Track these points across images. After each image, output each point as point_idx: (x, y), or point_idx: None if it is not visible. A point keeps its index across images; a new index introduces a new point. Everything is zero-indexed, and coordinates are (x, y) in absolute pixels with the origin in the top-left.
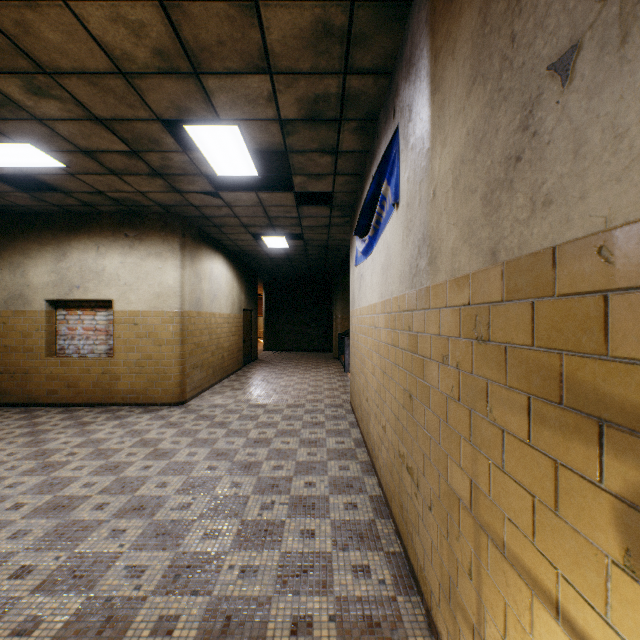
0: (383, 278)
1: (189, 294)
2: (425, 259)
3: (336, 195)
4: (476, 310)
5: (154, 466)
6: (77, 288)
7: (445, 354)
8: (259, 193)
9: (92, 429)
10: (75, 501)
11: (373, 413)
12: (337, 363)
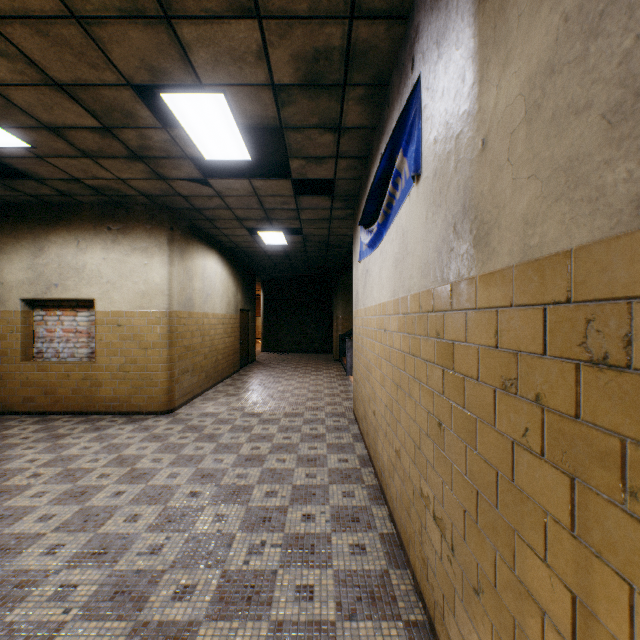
0: (396, 272)
1: (178, 293)
2: (467, 239)
3: (338, 183)
4: (589, 311)
5: (127, 492)
6: (55, 286)
7: (509, 377)
8: (253, 180)
9: (65, 443)
10: (24, 542)
11: (382, 430)
12: (338, 365)
